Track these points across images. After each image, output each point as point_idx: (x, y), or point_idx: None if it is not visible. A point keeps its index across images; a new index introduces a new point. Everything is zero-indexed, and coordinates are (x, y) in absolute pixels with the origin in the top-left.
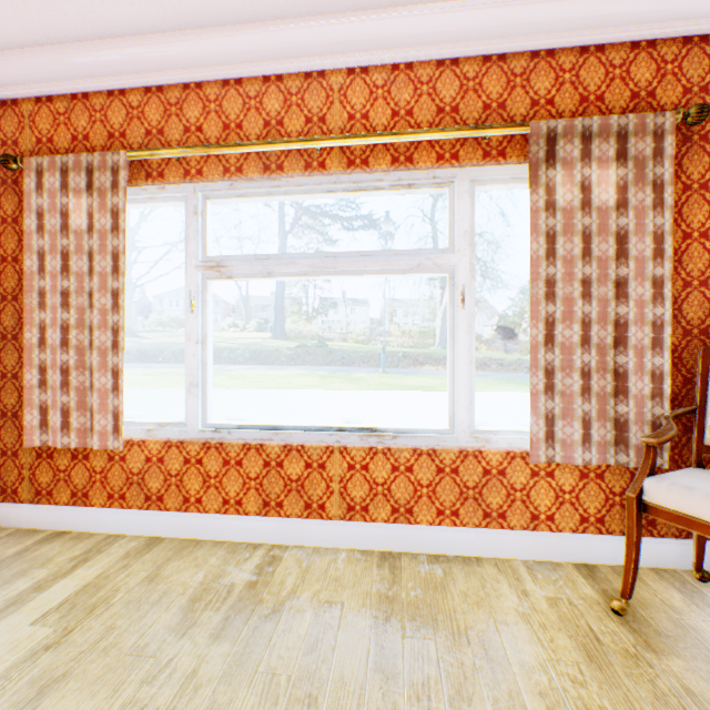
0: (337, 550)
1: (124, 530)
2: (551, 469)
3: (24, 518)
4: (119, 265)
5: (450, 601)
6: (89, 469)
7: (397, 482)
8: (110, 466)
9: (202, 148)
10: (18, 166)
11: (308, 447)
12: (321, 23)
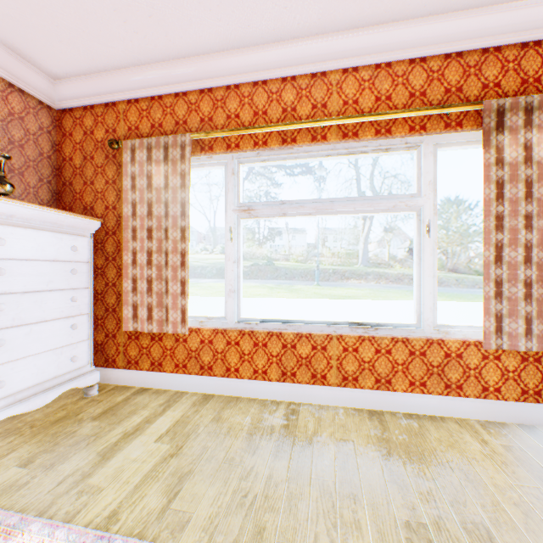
0: (336, 407)
1: (186, 389)
2: (498, 354)
3: (120, 378)
4: (185, 210)
5: (430, 444)
6: (162, 347)
7: (379, 360)
8: (176, 345)
9: (242, 129)
10: (118, 146)
11: (314, 335)
12: (326, 39)
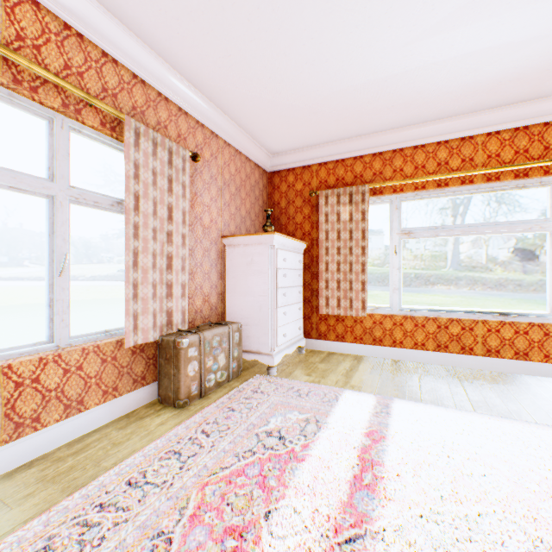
0: (481, 370)
1: (362, 354)
2: None
3: (313, 345)
4: (364, 235)
5: None
6: (344, 326)
7: (517, 339)
8: (354, 325)
9: (407, 180)
10: (314, 195)
11: (462, 320)
12: (474, 116)
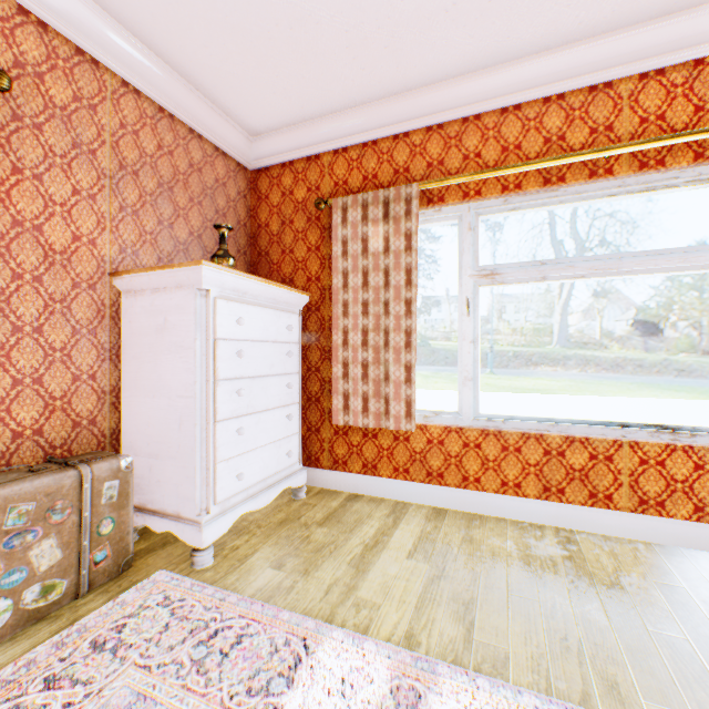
0: (630, 541)
1: (408, 499)
2: None
3: (325, 481)
4: (411, 279)
5: None
6: (376, 446)
7: (700, 480)
8: (394, 444)
9: (488, 172)
10: (324, 207)
11: (592, 440)
12: (616, 38)
